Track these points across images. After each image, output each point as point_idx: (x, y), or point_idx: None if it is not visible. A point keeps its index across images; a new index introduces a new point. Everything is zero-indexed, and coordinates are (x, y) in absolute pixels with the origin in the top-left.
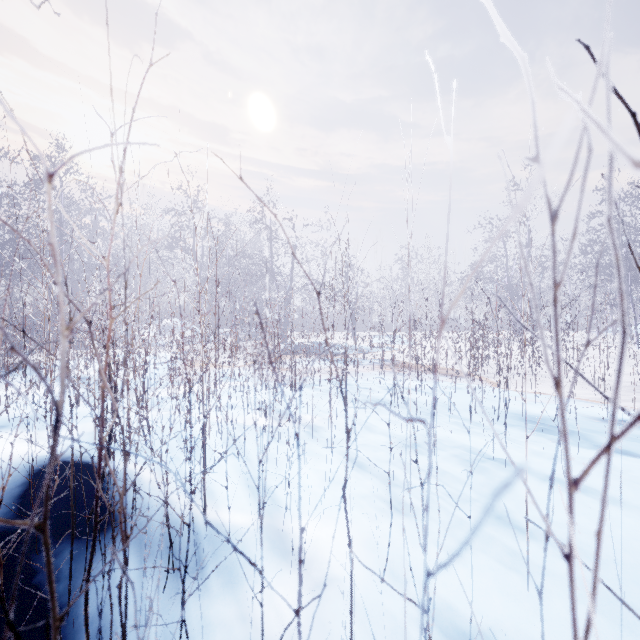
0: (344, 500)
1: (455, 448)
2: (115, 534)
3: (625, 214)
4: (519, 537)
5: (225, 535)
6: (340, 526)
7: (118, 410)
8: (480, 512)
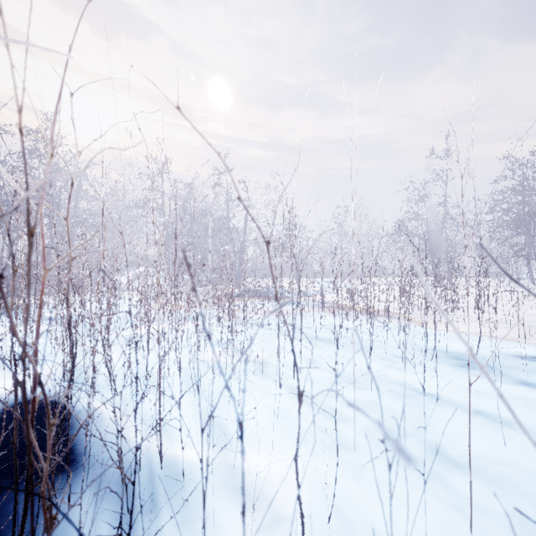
0: (296, 470)
1: (390, 383)
2: (73, 475)
3: (528, 178)
4: (456, 473)
5: (179, 473)
6: (288, 462)
7: (39, 376)
8: (417, 447)
